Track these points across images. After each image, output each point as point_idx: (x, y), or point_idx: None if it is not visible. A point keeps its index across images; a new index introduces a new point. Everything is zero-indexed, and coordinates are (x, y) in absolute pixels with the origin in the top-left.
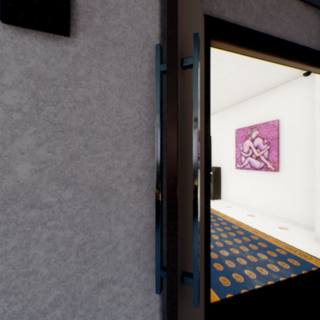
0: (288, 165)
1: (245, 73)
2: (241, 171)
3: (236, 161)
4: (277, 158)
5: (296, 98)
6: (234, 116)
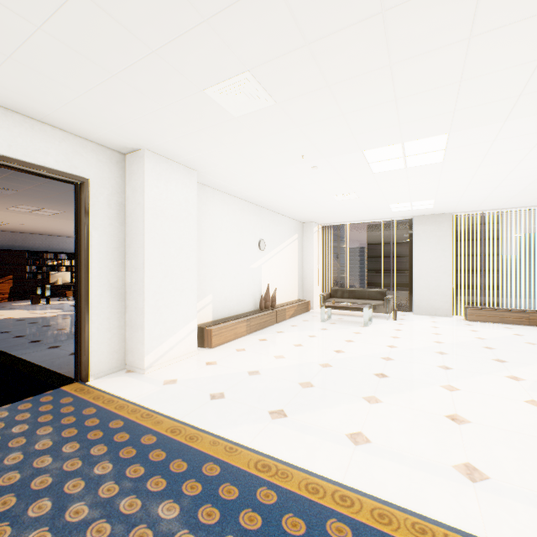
0: None
1: None
2: None
3: None
4: None
5: None
6: None
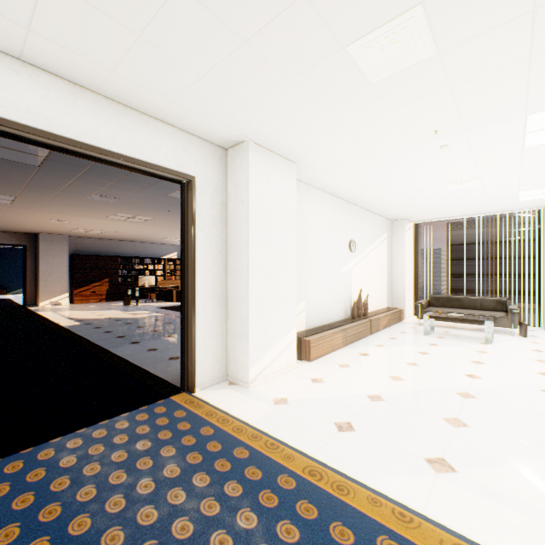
0: None
1: None
2: None
3: None
4: None
5: None
6: None
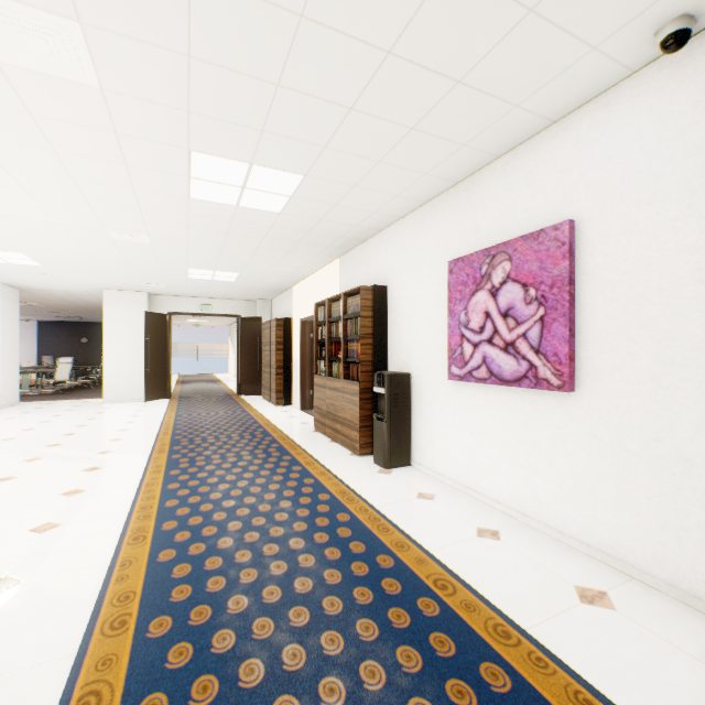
0: (605, 371)
1: (463, 20)
2: (463, 386)
3: (450, 357)
4: (568, 348)
5: (633, 143)
6: (446, 223)
